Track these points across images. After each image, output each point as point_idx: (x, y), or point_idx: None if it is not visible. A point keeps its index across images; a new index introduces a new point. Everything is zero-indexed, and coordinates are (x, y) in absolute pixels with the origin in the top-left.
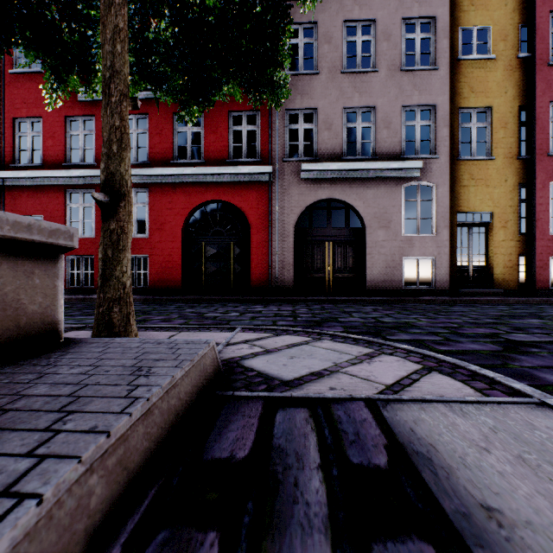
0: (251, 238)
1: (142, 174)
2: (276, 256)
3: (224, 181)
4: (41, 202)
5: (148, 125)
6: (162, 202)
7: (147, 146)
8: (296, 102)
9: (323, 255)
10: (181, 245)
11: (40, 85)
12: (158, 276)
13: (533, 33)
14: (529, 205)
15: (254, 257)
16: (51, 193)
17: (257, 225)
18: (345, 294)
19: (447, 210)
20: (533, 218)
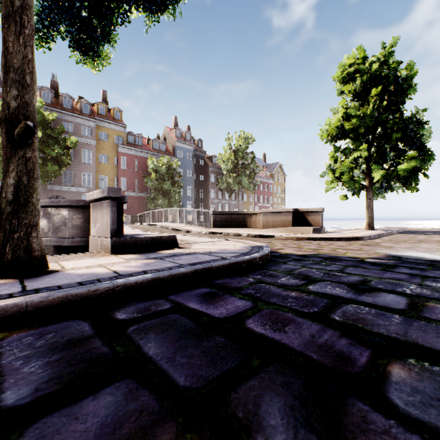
0: None
1: None
2: None
3: None
4: None
5: None
6: None
7: None
8: None
9: None
10: None
11: None
12: None
13: (118, 160)
14: None
15: None
16: None
17: None
18: None
19: None
20: None
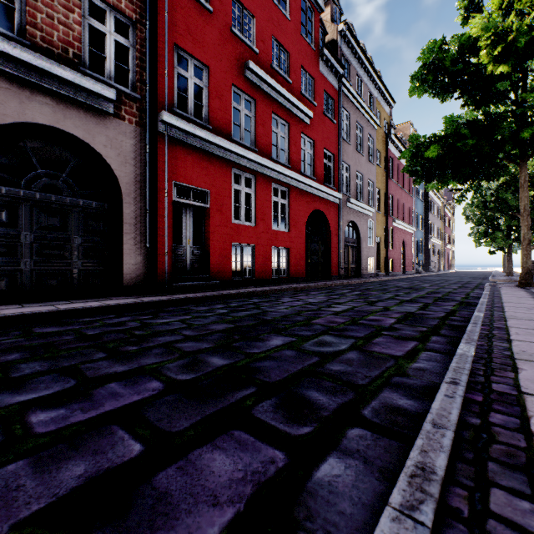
0: (331, 240)
1: (292, 177)
2: (341, 253)
3: (324, 197)
4: (207, 173)
5: (286, 132)
6: (296, 204)
7: (286, 150)
8: (345, 158)
9: (347, 254)
10: (305, 241)
11: (207, 25)
12: (294, 267)
13: (387, 162)
14: (385, 236)
15: (332, 254)
16: (218, 165)
17: (333, 232)
18: (353, 277)
19: (376, 235)
20: (387, 242)
